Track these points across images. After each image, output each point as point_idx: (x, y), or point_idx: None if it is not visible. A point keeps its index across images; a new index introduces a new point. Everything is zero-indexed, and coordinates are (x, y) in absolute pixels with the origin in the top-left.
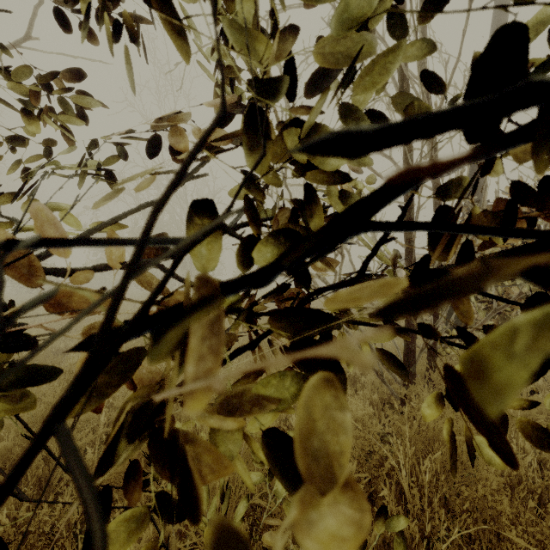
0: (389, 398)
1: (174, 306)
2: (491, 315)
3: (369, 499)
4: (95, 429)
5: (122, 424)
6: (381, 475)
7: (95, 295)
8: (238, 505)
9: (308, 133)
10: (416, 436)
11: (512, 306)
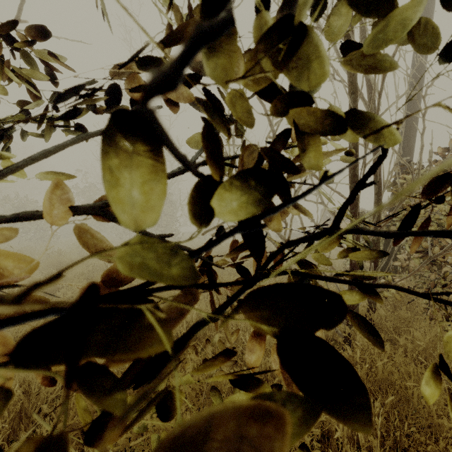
0: (333, 335)
1: None
2: (427, 263)
3: (321, 434)
4: None
5: None
6: None
7: None
8: None
9: (298, 27)
10: (365, 377)
11: (445, 254)
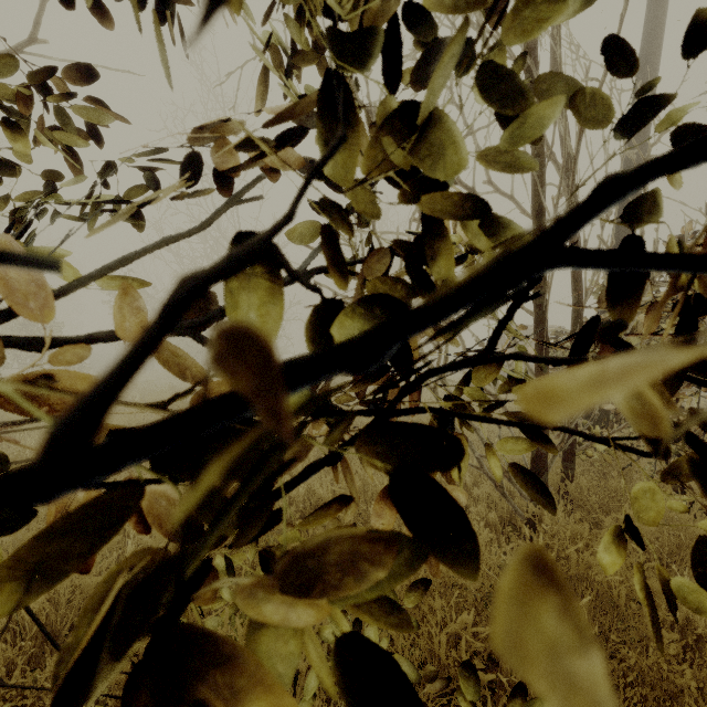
0: (511, 517)
1: (187, 410)
2: None
3: (489, 658)
4: (121, 558)
5: (110, 613)
6: None
7: (27, 387)
8: (311, 675)
9: (427, 121)
10: None
11: (677, 395)
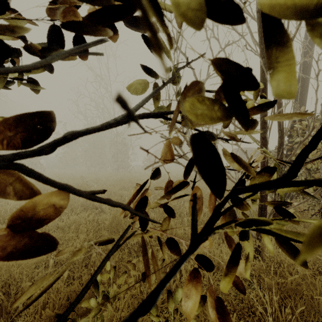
0: None
1: None
2: (320, 190)
3: None
4: (46, 267)
5: None
6: (253, 320)
7: None
8: None
9: None
10: (276, 286)
11: None
